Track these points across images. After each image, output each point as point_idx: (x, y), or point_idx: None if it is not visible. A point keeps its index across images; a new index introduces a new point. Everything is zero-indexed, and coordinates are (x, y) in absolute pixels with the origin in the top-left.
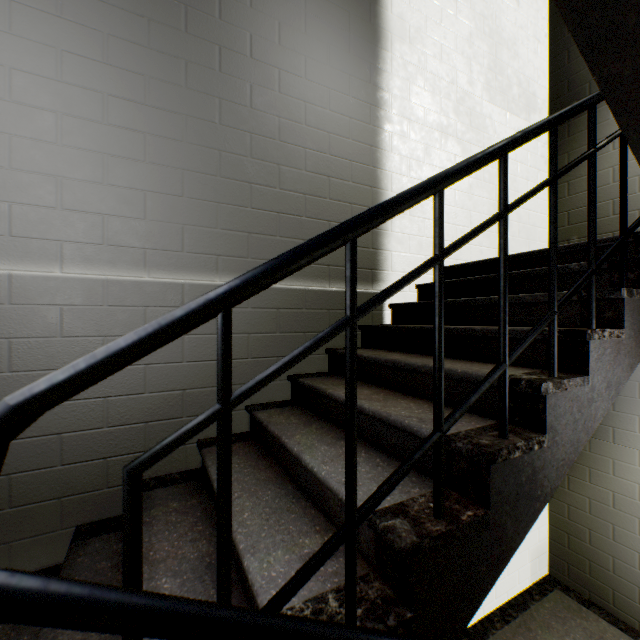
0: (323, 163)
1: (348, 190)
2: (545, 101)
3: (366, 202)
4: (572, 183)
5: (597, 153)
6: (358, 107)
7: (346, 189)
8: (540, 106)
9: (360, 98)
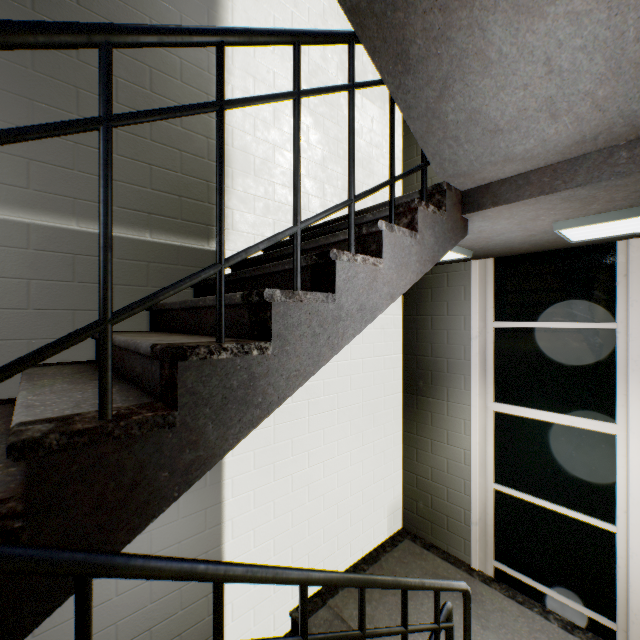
0: (143, 618)
1: (177, 621)
2: (400, 365)
3: (201, 615)
4: (419, 452)
5: (437, 438)
6: (190, 522)
7: (174, 622)
8: (395, 373)
9: (193, 511)
